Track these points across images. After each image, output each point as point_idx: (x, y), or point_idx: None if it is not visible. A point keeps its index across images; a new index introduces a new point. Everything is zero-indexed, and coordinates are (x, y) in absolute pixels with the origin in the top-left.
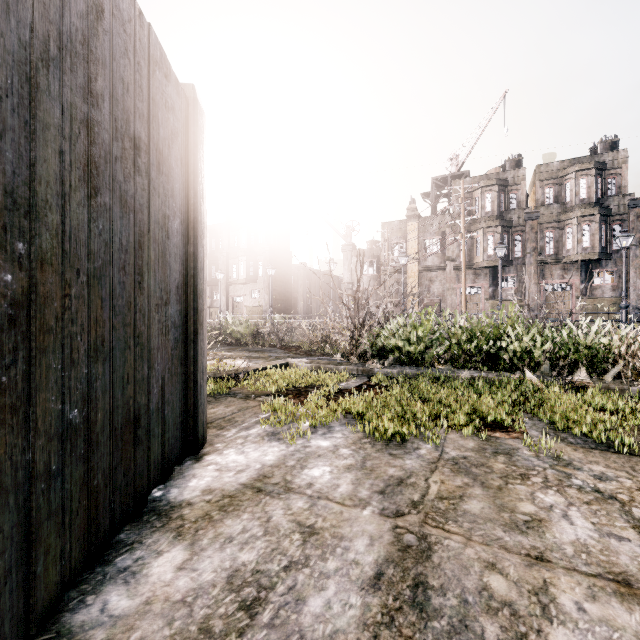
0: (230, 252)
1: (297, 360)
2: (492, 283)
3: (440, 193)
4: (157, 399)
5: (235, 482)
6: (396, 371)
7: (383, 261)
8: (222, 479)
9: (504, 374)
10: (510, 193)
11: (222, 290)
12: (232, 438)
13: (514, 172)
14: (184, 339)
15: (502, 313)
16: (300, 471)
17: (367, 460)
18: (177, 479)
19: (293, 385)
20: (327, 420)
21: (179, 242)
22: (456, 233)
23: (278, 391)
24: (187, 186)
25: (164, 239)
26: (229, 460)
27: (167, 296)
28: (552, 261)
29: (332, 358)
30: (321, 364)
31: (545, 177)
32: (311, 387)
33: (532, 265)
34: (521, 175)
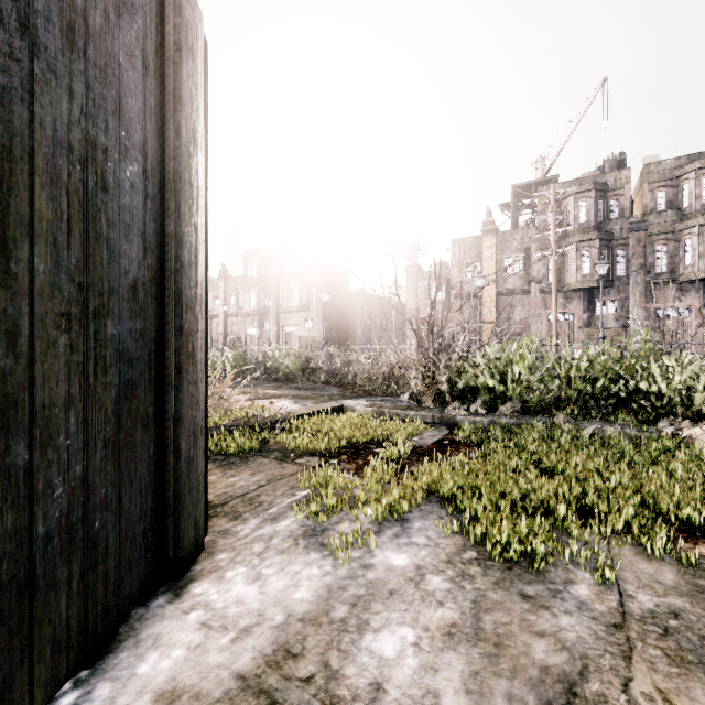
0: (281, 277)
1: (354, 402)
2: (587, 308)
3: (522, 203)
4: (65, 506)
5: (227, 669)
6: (487, 420)
7: (454, 284)
8: (205, 656)
9: (653, 429)
10: (610, 199)
11: (272, 319)
12: (247, 540)
13: (615, 174)
14: (154, 381)
15: (632, 342)
16: (356, 639)
17: (482, 611)
18: (122, 650)
19: (348, 440)
20: (400, 511)
21: (139, 207)
22: (542, 249)
23: (327, 448)
24: (162, 116)
25: (91, 188)
26: (230, 597)
27: (101, 301)
28: (665, 280)
29: (398, 399)
30: (385, 408)
31: (656, 178)
32: (372, 442)
33: (639, 286)
34: (624, 177)
